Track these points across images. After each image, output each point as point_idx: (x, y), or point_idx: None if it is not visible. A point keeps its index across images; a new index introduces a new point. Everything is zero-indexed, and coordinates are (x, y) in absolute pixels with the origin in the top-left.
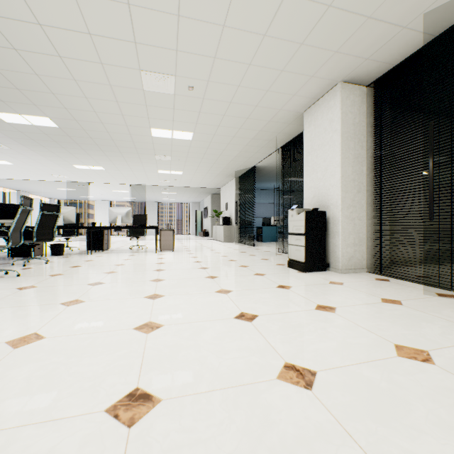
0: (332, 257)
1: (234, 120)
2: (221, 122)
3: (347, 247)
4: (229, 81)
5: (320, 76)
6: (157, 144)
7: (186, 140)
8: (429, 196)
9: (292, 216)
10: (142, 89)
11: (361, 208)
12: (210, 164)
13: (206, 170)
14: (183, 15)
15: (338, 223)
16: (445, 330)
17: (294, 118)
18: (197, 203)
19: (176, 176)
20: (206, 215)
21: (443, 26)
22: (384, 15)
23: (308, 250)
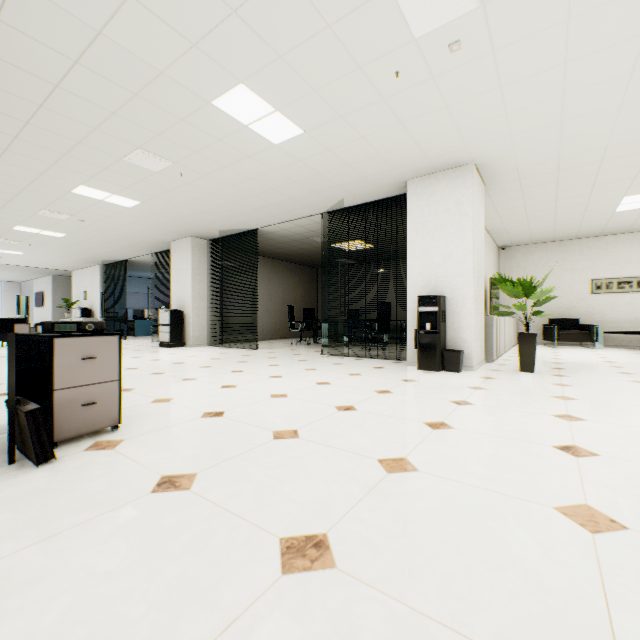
0: (188, 338)
1: (114, 236)
2: (101, 235)
3: (196, 332)
4: (116, 224)
5: (179, 233)
6: (12, 233)
7: (55, 236)
8: (220, 307)
9: (162, 313)
10: (35, 213)
11: (204, 309)
12: (72, 252)
13: (63, 255)
14: (95, 206)
15: (191, 318)
16: (210, 353)
17: (165, 242)
18: (17, 284)
19: (10, 255)
20: (40, 303)
21: (231, 233)
22: (203, 226)
23: (172, 335)
